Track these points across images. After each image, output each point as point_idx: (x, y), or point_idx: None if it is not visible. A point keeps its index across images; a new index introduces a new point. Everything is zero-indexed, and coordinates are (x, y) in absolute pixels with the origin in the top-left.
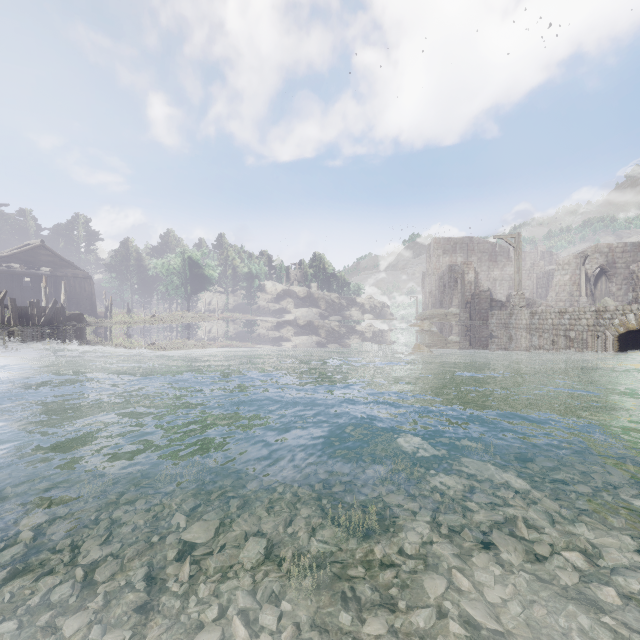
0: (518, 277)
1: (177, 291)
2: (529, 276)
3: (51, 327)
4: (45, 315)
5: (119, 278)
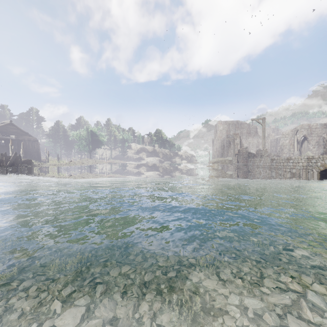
0: (264, 140)
1: (84, 148)
2: (267, 141)
3: (13, 167)
4: (10, 160)
5: (54, 141)
